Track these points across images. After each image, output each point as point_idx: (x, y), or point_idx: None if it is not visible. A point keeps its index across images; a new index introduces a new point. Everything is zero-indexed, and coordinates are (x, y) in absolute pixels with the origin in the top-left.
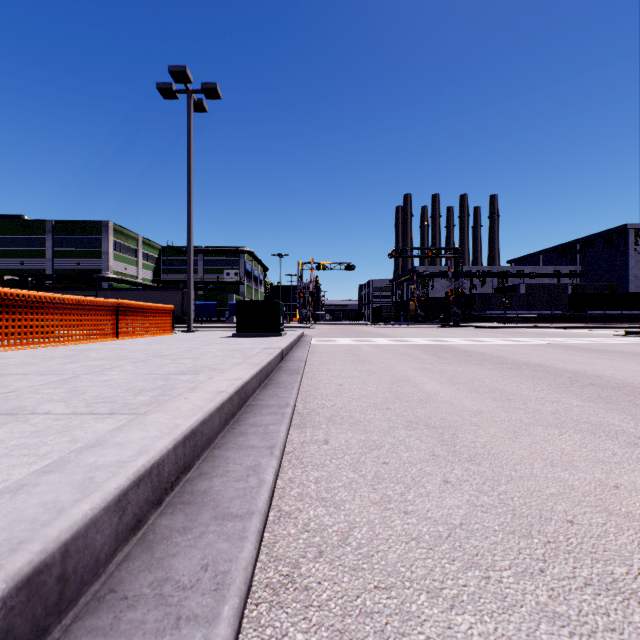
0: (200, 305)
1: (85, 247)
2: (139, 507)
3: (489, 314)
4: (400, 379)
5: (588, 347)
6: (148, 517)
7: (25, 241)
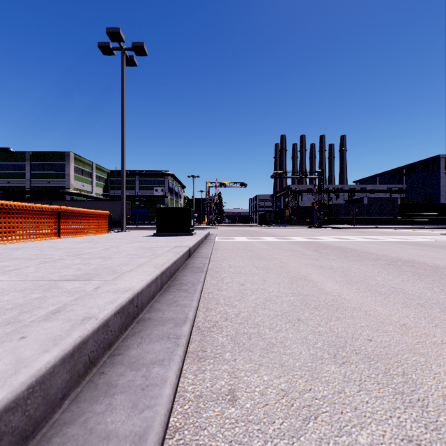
0: (136, 212)
1: (54, 171)
2: None
3: (342, 218)
4: (297, 277)
5: (433, 244)
6: None
7: (11, 166)
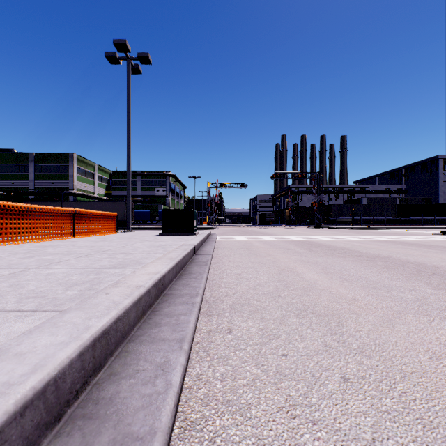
0: (138, 212)
1: (57, 172)
2: (24, 438)
3: (341, 219)
4: (285, 269)
5: (418, 243)
6: (39, 442)
7: (15, 167)
